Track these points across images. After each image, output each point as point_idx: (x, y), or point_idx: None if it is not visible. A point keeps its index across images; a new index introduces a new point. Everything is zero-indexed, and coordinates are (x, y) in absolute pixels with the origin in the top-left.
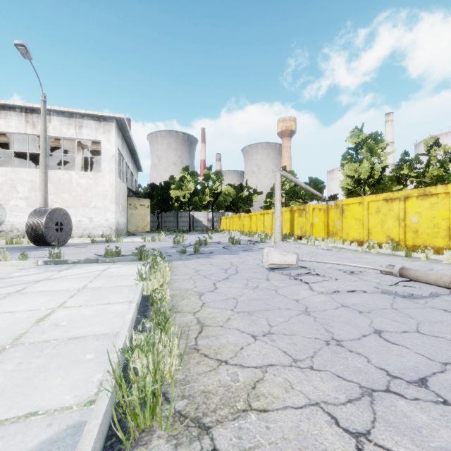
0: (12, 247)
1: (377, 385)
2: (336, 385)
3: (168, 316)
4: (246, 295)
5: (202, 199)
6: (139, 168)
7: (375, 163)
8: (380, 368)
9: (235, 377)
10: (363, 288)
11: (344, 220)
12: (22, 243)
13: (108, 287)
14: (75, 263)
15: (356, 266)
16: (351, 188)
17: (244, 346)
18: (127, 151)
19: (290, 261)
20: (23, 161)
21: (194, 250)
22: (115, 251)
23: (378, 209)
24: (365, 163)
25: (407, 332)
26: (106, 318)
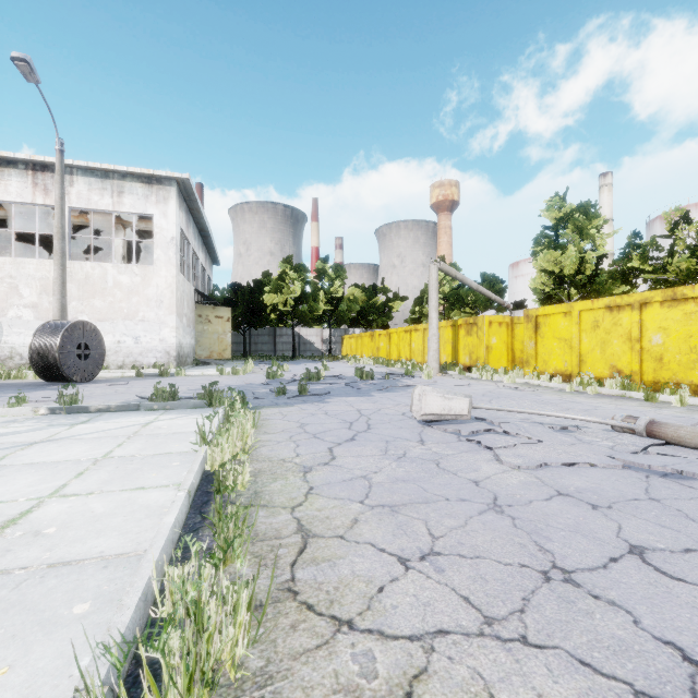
0: (7, 384)
1: (670, 687)
2: (583, 689)
3: (244, 514)
4: (387, 472)
5: (313, 307)
6: (215, 259)
7: (587, 250)
8: (665, 640)
9: (369, 664)
10: (589, 459)
11: (540, 341)
12: (26, 377)
13: (148, 456)
14: (102, 412)
15: (571, 418)
16: (548, 290)
17: (385, 584)
18: (195, 232)
19: (459, 410)
20: (33, 248)
21: (298, 389)
22: (168, 392)
23: (595, 323)
24: (571, 250)
25: (693, 551)
26: (132, 518)
